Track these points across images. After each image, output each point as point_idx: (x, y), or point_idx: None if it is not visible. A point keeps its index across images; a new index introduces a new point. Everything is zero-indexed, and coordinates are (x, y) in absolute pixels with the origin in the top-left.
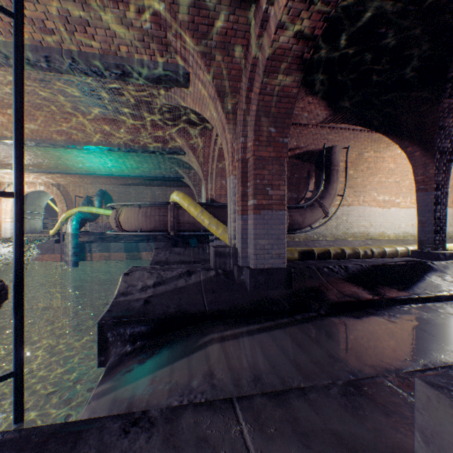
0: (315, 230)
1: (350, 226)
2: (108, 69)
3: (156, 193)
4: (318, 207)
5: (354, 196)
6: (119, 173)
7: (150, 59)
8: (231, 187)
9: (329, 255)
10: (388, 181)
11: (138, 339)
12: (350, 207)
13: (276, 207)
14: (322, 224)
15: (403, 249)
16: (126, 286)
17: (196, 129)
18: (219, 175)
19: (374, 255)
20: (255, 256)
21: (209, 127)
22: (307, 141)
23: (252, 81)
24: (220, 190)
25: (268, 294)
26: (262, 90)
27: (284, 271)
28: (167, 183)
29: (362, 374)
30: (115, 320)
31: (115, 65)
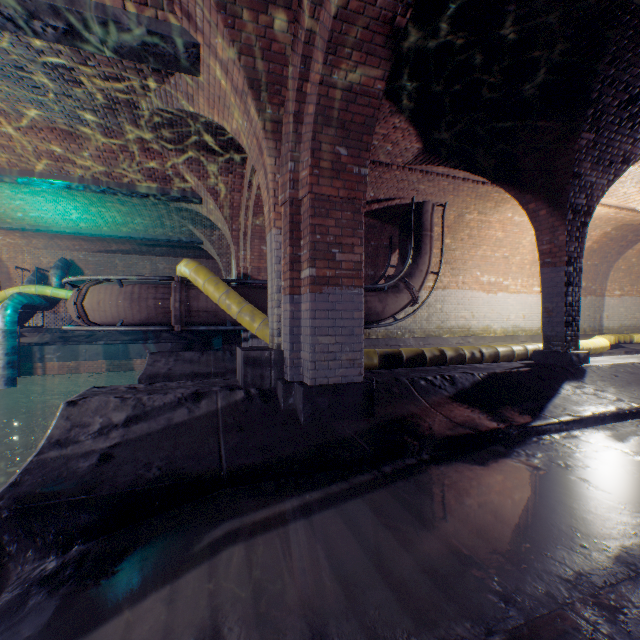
0: (399, 323)
1: (445, 317)
2: (37, 14)
3: (159, 267)
4: (404, 290)
5: (452, 275)
6: (92, 231)
7: (122, 6)
8: (274, 249)
9: (423, 359)
10: (495, 256)
11: (75, 540)
12: (446, 291)
13: (348, 281)
14: (410, 313)
15: (521, 349)
16: (67, 427)
17: (219, 161)
18: (258, 237)
19: (485, 358)
20: (314, 364)
21: (240, 159)
22: (389, 191)
23: (308, 61)
24: (259, 261)
25: (335, 429)
26: (325, 76)
27: (362, 388)
28: (177, 252)
29: (522, 594)
30: (19, 508)
31: (51, 8)
